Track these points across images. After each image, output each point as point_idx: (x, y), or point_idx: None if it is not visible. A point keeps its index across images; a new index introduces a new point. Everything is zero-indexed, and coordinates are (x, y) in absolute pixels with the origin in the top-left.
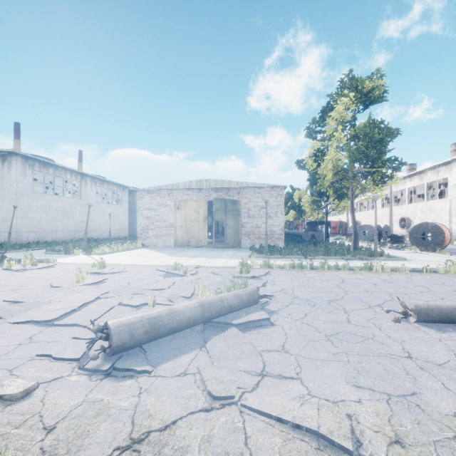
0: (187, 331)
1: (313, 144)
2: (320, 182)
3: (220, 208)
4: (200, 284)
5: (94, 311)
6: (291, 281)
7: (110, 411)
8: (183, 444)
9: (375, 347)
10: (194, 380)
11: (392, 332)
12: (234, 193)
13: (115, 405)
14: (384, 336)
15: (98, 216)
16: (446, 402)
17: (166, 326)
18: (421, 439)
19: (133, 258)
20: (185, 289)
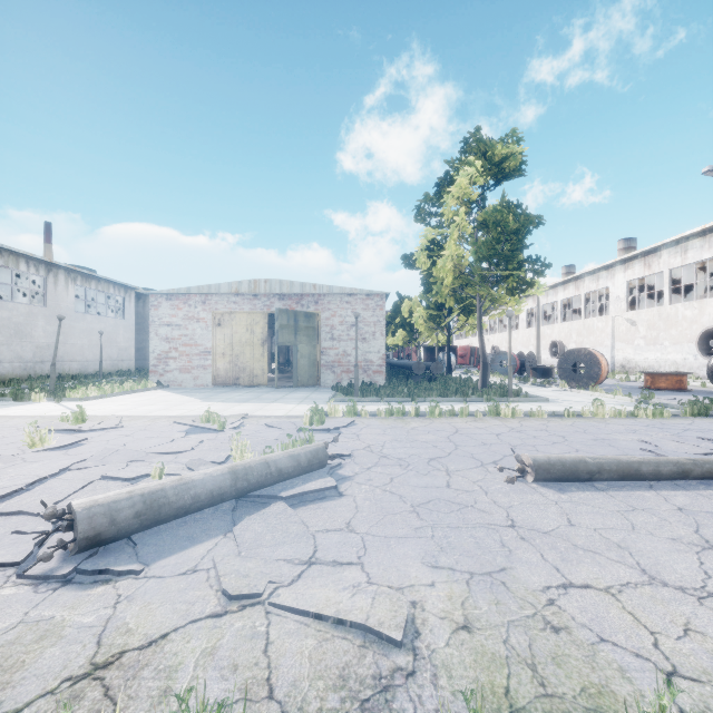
0: (207, 511)
1: (425, 232)
2: (436, 288)
3: (287, 325)
4: (240, 442)
5: (56, 489)
6: (384, 434)
7: (63, 631)
8: (173, 662)
9: (473, 516)
10: (206, 577)
11: (501, 496)
12: (309, 302)
13: (74, 622)
14: (488, 502)
15: (80, 337)
16: (538, 575)
17: (172, 505)
18: (494, 621)
19: (139, 405)
20: (217, 451)
